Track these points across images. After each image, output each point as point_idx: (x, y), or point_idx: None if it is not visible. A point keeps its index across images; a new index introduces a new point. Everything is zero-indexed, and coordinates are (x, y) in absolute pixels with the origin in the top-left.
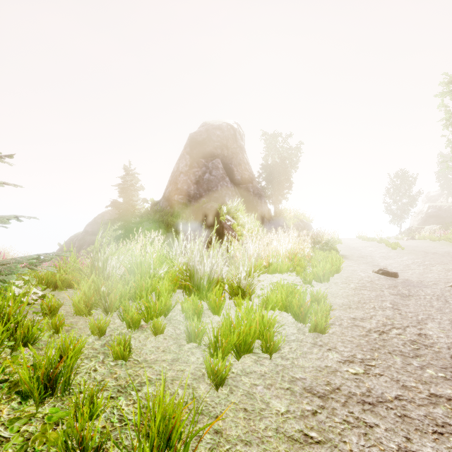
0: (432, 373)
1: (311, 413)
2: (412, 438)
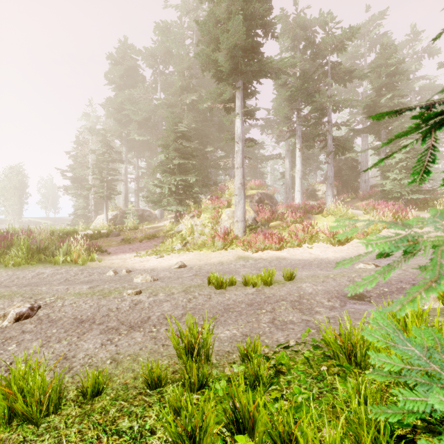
0: (14, 348)
1: (92, 366)
2: (87, 348)
